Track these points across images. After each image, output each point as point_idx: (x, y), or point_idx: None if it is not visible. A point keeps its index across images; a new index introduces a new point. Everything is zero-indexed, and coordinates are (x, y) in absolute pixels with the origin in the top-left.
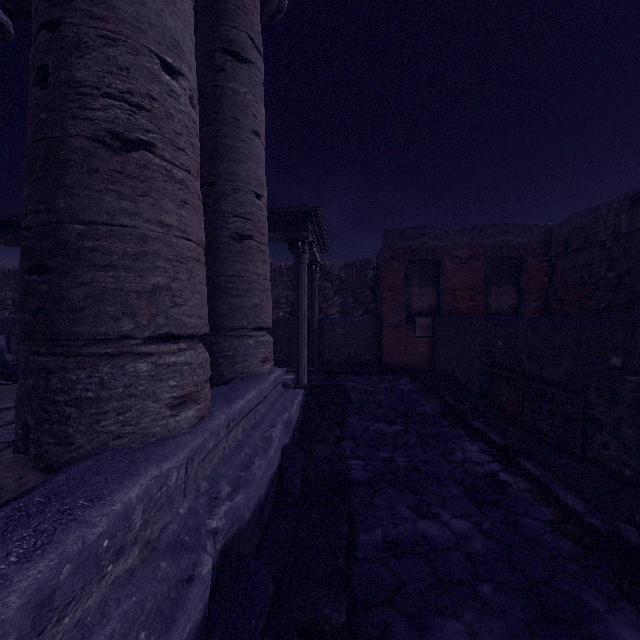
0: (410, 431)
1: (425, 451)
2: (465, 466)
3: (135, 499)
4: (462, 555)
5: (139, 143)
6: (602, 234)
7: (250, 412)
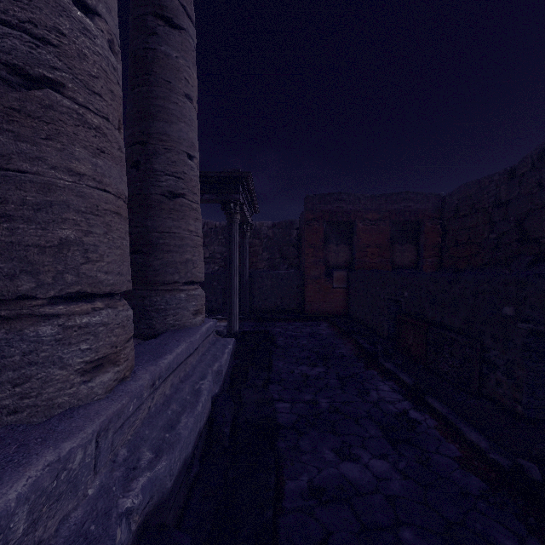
0: (330, 373)
1: (344, 392)
2: (380, 405)
3: (15, 501)
4: (383, 498)
5: (44, 81)
6: (485, 202)
7: (179, 365)
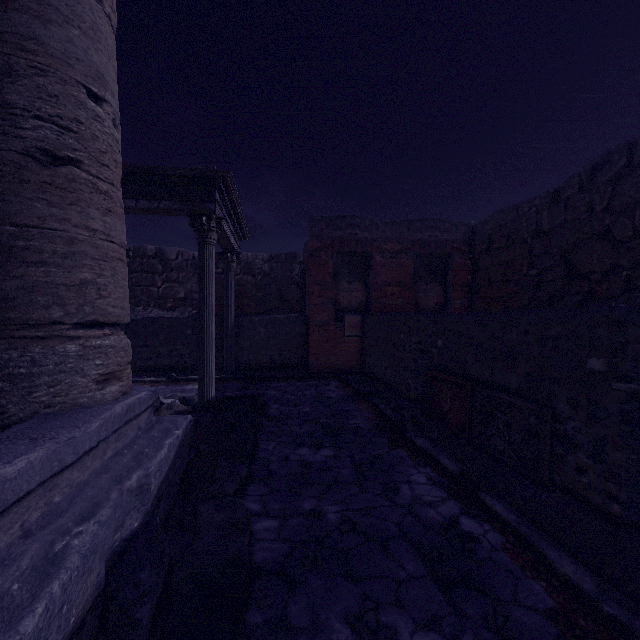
0: (342, 457)
1: (362, 490)
2: (416, 511)
3: None
4: None
5: None
6: (524, 231)
7: (21, 500)
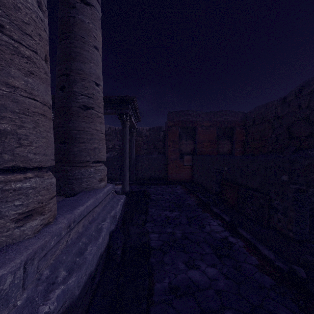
0: (182, 215)
1: (190, 226)
2: (211, 234)
3: None
4: (214, 292)
5: None
6: (269, 116)
7: (89, 213)
